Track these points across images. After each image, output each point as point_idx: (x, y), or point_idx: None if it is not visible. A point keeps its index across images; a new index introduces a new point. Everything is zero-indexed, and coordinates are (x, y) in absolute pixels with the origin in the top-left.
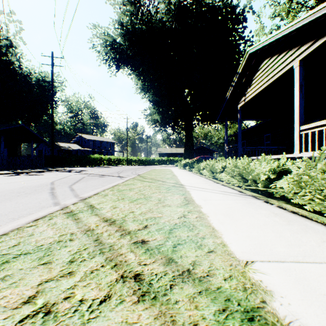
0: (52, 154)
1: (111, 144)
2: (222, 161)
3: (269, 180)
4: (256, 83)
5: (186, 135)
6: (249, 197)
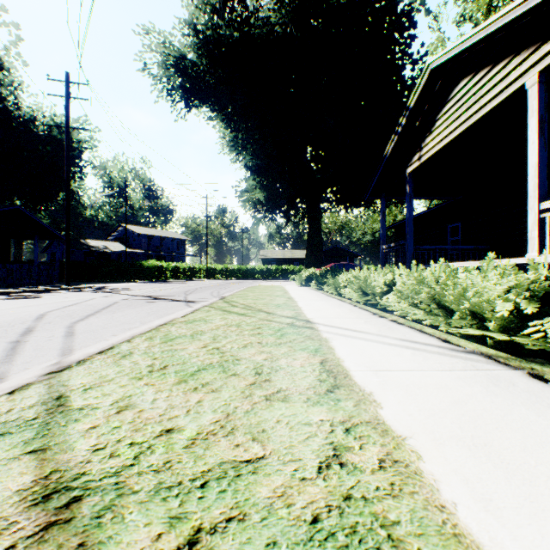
0: (67, 259)
1: (180, 242)
2: (385, 271)
3: (516, 314)
4: (444, 126)
5: (309, 226)
6: (480, 359)
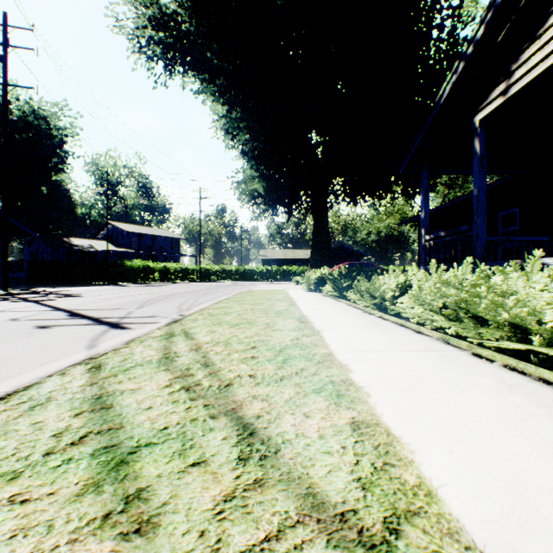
0: (4, 256)
1: (174, 241)
2: None
3: None
4: None
5: (315, 221)
6: None
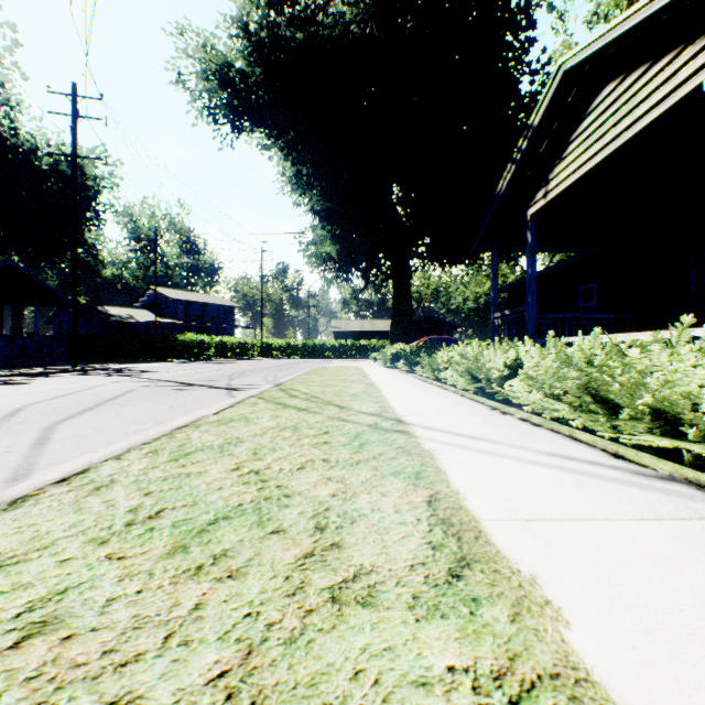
0: (73, 332)
1: (228, 310)
2: (505, 347)
3: None
4: (580, 149)
5: (395, 289)
6: (693, 493)
